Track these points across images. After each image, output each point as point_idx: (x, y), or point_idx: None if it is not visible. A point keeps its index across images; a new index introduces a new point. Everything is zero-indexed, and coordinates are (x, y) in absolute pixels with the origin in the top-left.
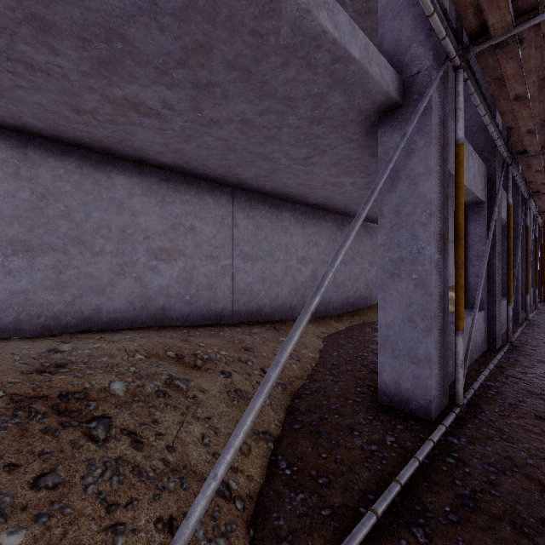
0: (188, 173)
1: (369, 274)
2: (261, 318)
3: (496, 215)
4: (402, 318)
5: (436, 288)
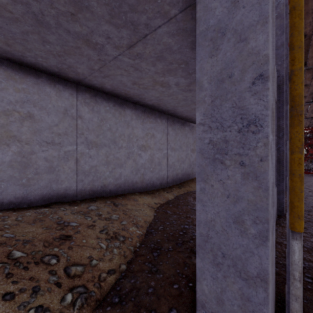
0: (21, 61)
1: (191, 158)
2: (105, 193)
3: (284, 113)
4: (226, 217)
5: (270, 178)
